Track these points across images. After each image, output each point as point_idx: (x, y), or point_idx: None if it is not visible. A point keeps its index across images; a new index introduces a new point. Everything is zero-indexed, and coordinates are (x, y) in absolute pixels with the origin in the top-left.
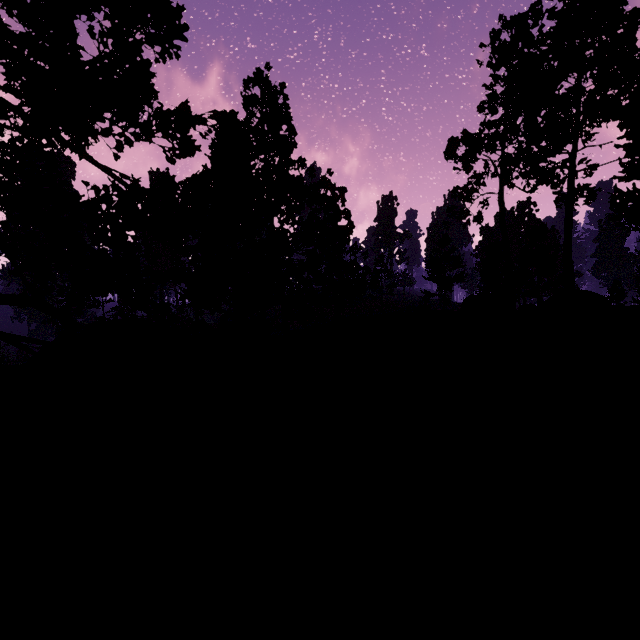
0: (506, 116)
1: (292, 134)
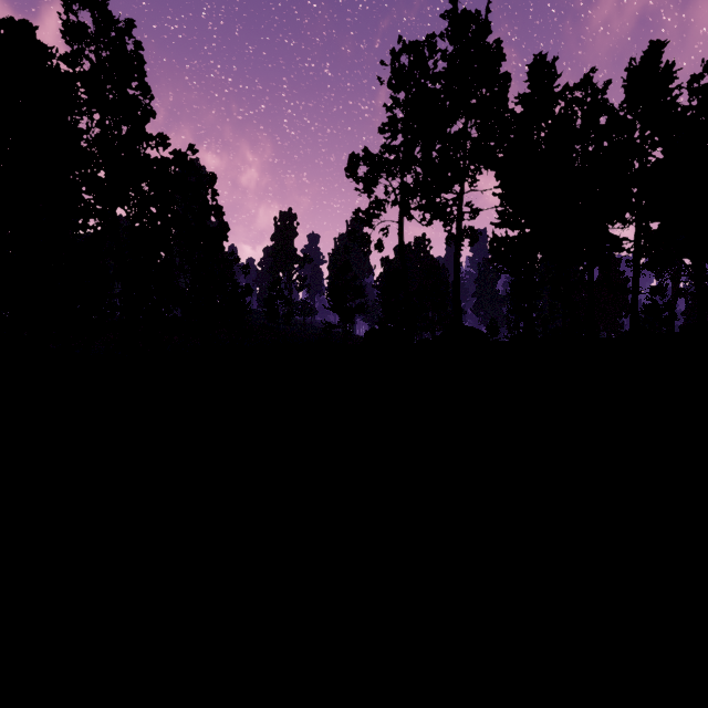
0: (405, 143)
1: (146, 95)
